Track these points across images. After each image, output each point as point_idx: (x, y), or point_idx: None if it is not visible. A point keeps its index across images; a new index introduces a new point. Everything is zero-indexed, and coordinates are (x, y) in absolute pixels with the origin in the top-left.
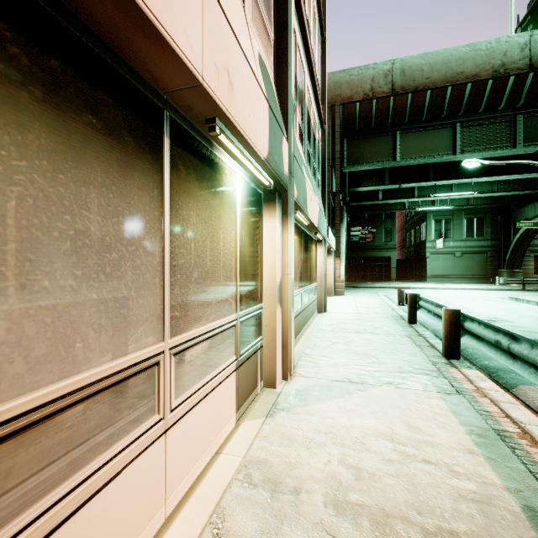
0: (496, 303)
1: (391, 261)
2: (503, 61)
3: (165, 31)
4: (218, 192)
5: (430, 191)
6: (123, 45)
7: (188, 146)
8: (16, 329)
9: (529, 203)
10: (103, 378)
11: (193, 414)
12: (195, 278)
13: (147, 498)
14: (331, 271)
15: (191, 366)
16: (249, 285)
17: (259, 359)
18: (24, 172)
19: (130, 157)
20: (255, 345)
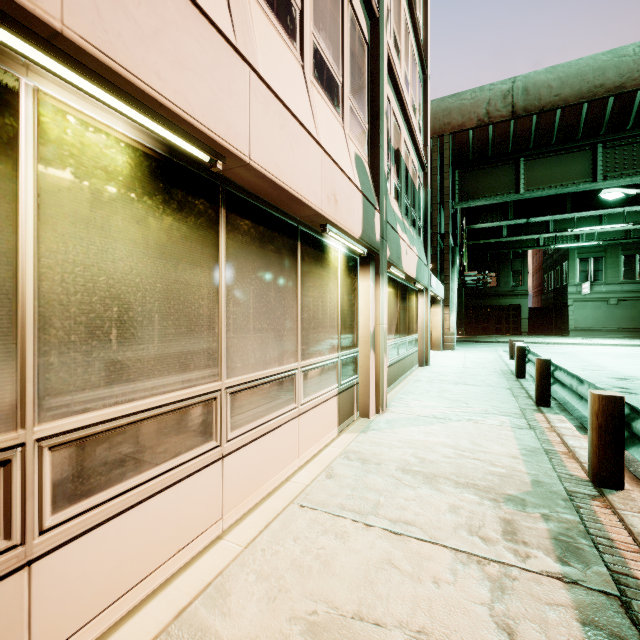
0: None
1: (521, 311)
2: None
3: (305, 199)
4: (326, 267)
5: (571, 223)
6: (284, 206)
7: (309, 243)
8: (252, 345)
9: None
10: (275, 375)
11: (312, 413)
12: (313, 326)
13: (291, 448)
14: (439, 322)
15: (311, 381)
16: (347, 332)
17: (355, 393)
18: (254, 280)
19: (284, 260)
20: (352, 381)
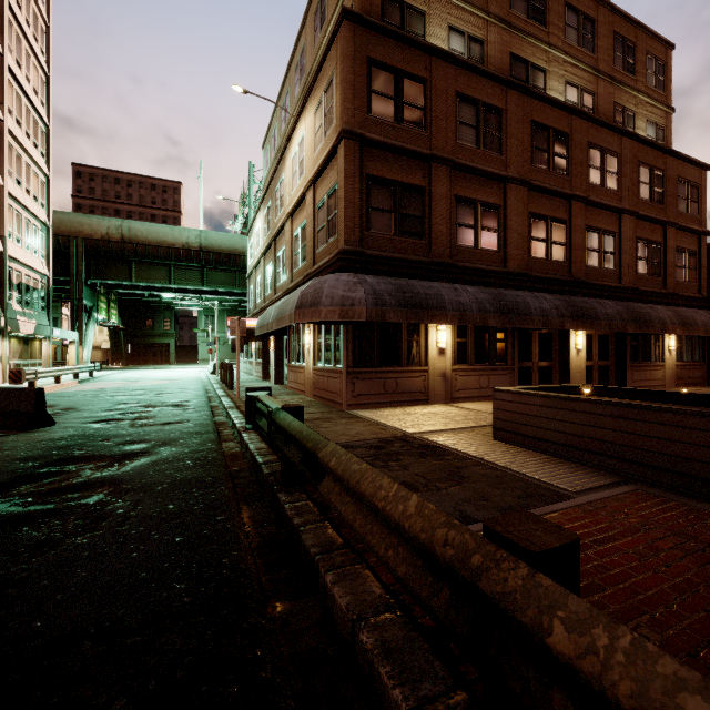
0: (184, 372)
1: (170, 347)
2: (187, 241)
3: None
4: None
5: (187, 295)
6: None
7: None
8: None
9: None
10: None
11: None
12: None
13: None
14: (74, 355)
15: None
16: None
17: None
18: None
19: None
20: None
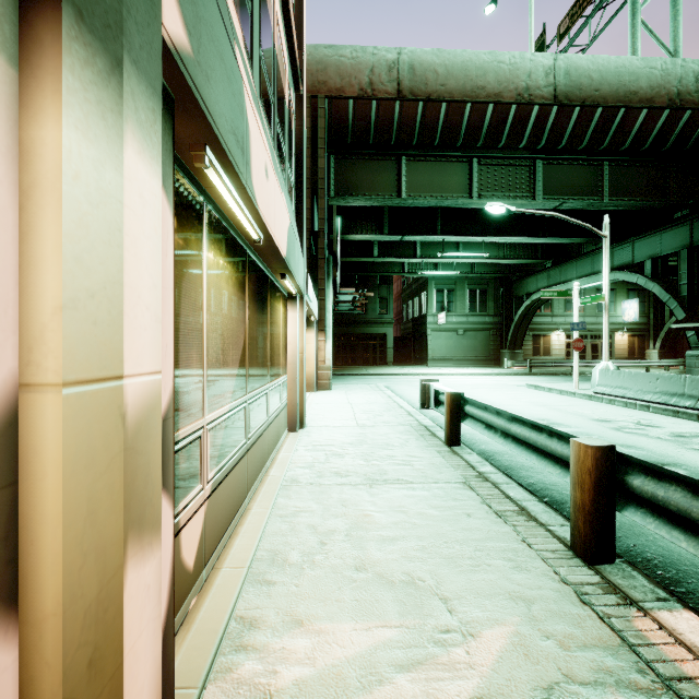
0: (520, 393)
1: (387, 340)
2: (527, 84)
3: None
4: None
5: (435, 250)
6: None
7: None
8: None
9: (531, 275)
10: None
11: None
12: None
13: None
14: (312, 352)
15: None
16: None
17: None
18: None
19: None
20: None
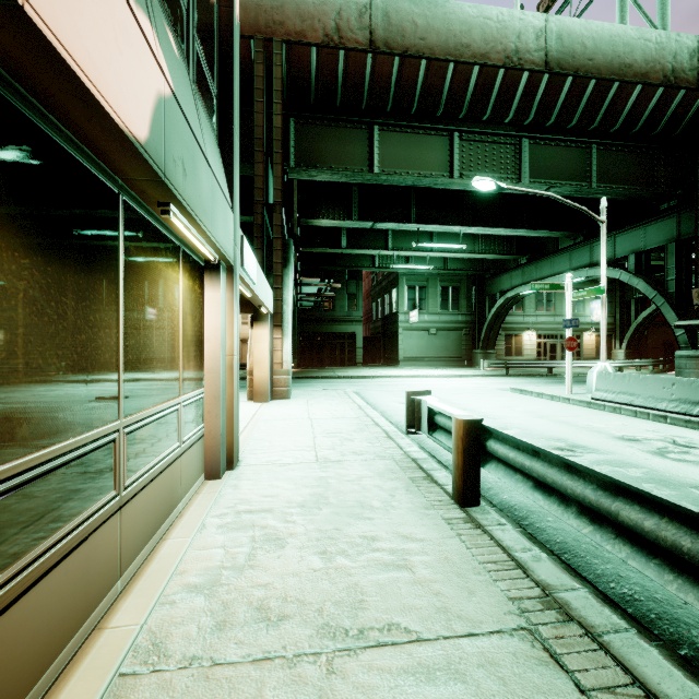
0: (509, 399)
1: (356, 339)
2: (516, 46)
3: None
4: None
5: (407, 243)
6: None
7: None
8: None
9: (504, 273)
10: None
11: None
12: None
13: None
14: (265, 353)
15: None
16: None
17: None
18: None
19: None
20: None
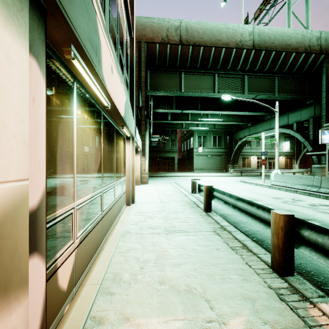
0: (237, 185)
1: (174, 160)
2: (240, 39)
3: None
4: None
5: (197, 117)
6: None
7: None
8: None
9: (241, 130)
10: None
11: None
12: None
13: None
14: (138, 166)
15: None
16: None
17: None
18: None
19: None
20: None
